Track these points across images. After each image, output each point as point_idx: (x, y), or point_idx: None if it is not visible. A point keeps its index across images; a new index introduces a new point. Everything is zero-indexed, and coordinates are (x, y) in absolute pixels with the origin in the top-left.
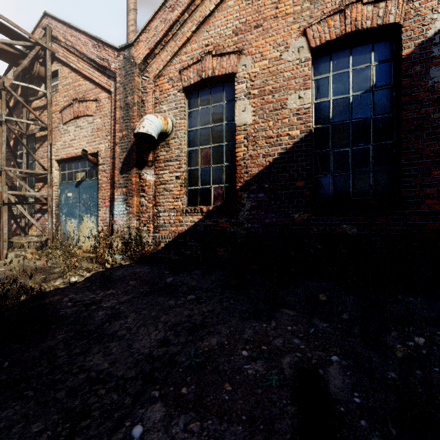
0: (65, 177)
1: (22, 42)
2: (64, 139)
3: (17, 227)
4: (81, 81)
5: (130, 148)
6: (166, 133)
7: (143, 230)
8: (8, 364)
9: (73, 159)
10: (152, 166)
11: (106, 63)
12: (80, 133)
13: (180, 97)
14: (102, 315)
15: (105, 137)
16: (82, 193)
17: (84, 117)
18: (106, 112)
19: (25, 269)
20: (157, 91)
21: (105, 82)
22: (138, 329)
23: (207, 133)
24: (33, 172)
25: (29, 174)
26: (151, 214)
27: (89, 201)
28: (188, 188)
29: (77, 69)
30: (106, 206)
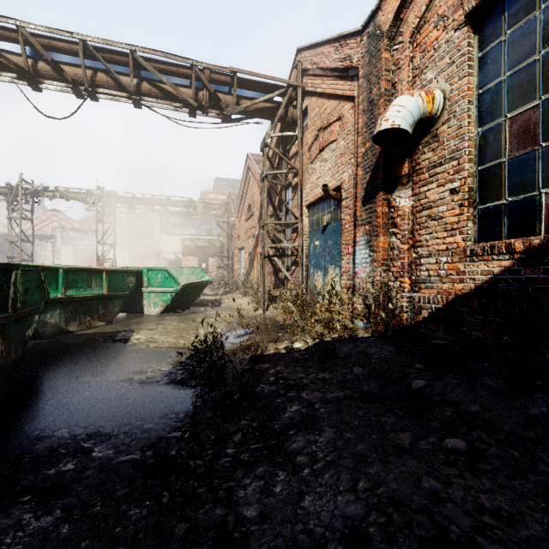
0: (313, 223)
1: (277, 92)
2: (311, 180)
3: (278, 280)
4: (326, 104)
5: (374, 164)
6: (431, 117)
7: (393, 287)
8: (189, 435)
9: (320, 201)
10: (409, 183)
11: (348, 61)
12: (324, 167)
13: (459, 38)
14: (293, 412)
15: (348, 161)
16: (327, 240)
17: (328, 147)
18: (350, 128)
19: (272, 323)
20: (416, 55)
21: (348, 88)
22: (325, 468)
23: (528, 76)
24: (286, 223)
25: (286, 226)
26: (406, 262)
27: (333, 249)
28: (478, 206)
29: (322, 91)
30: (349, 253)
